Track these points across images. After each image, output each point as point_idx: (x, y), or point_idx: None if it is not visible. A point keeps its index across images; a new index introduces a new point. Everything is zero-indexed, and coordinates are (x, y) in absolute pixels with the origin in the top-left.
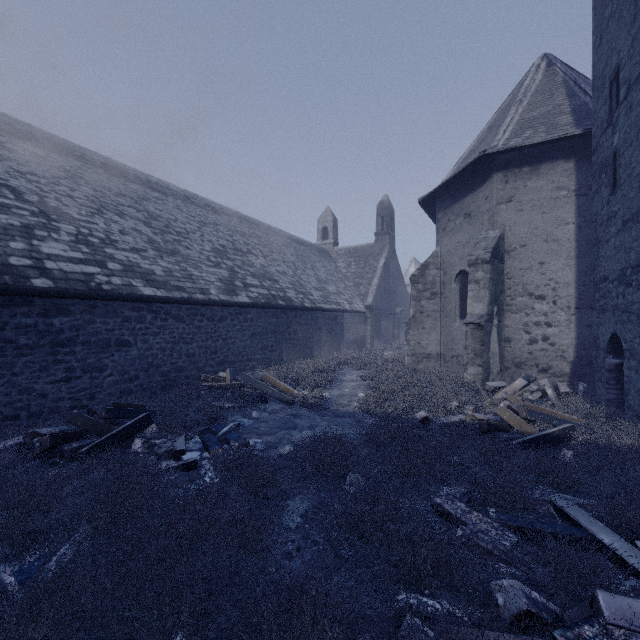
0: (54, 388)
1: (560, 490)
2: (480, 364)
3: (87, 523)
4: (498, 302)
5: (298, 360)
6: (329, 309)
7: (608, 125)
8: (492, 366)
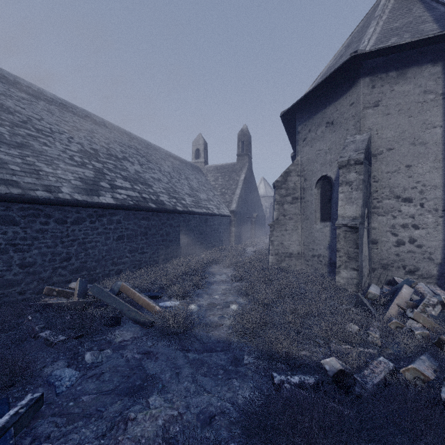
0: None
1: None
2: (355, 268)
3: None
4: (368, 204)
5: (170, 260)
6: (200, 213)
7: None
8: (364, 269)
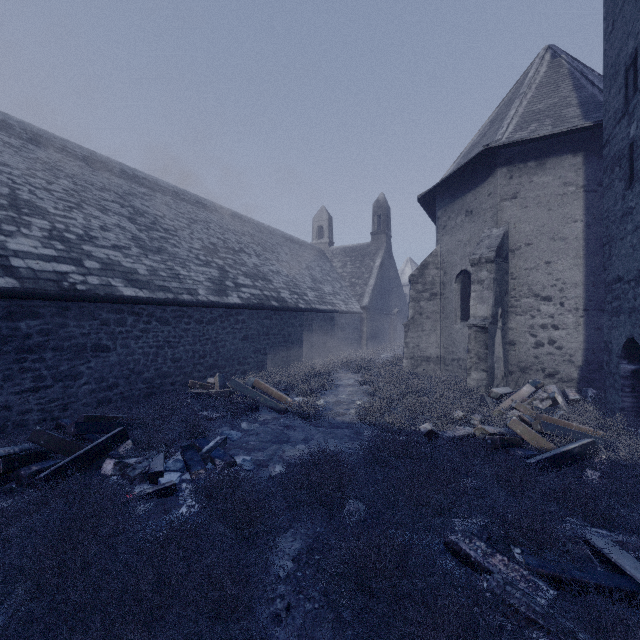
0: (20, 399)
1: (592, 522)
2: (484, 369)
3: (27, 580)
4: (502, 303)
5: (292, 363)
6: (324, 310)
7: (623, 115)
8: (496, 371)
